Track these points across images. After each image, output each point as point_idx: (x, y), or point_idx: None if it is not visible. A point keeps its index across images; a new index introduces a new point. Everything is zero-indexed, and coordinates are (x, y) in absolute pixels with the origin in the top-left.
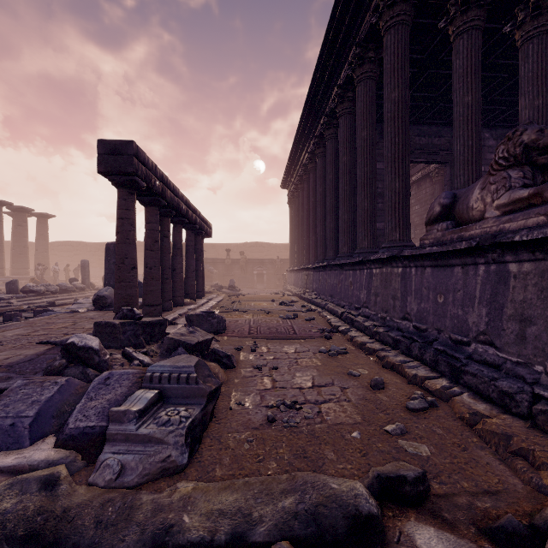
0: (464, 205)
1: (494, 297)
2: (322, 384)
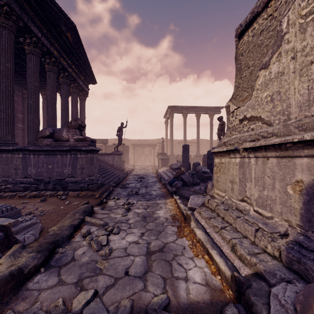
0: (60, 135)
1: (74, 164)
2: (22, 208)
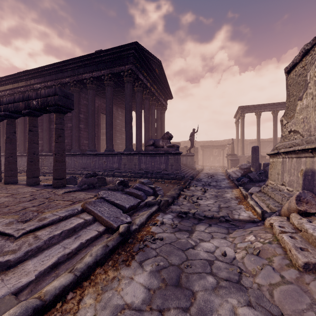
0: (158, 144)
1: (166, 162)
2: None
